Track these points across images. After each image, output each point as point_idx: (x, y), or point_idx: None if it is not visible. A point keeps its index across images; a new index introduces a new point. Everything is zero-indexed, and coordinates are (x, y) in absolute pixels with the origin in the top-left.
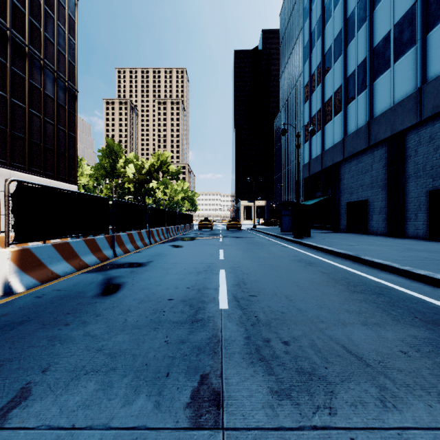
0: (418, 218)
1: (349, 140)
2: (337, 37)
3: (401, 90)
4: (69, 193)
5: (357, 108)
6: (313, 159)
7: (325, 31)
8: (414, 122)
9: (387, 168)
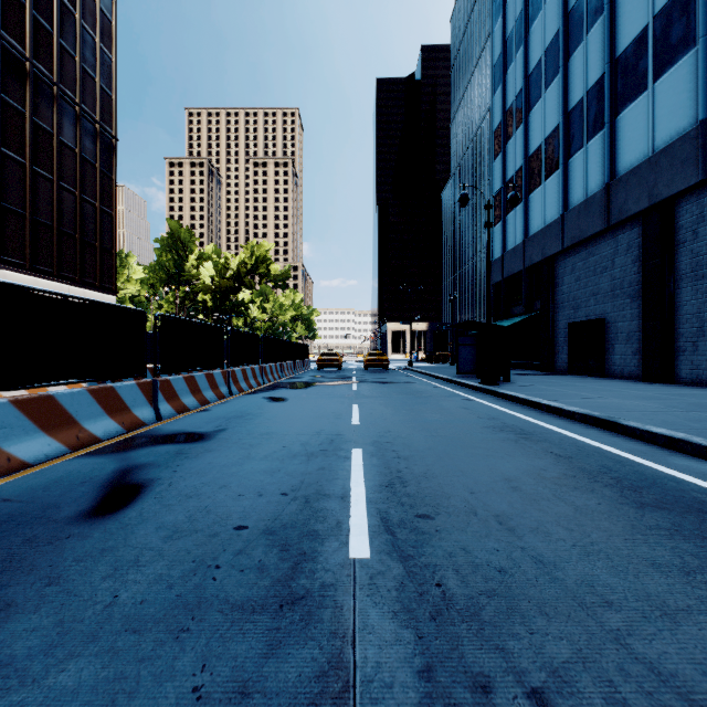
0: (699, 349)
1: (573, 218)
2: (551, 44)
3: (668, 127)
4: (56, 298)
5: (586, 162)
6: (508, 251)
7: (530, 37)
8: (693, 182)
9: (641, 263)
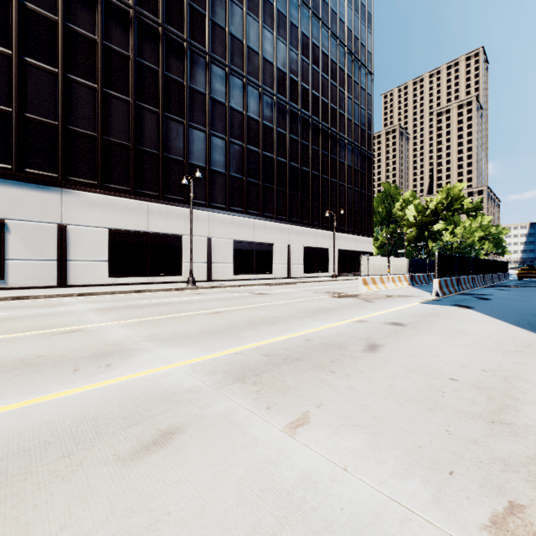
0: None
1: None
2: None
3: None
4: (445, 255)
5: None
6: None
7: None
8: None
9: None
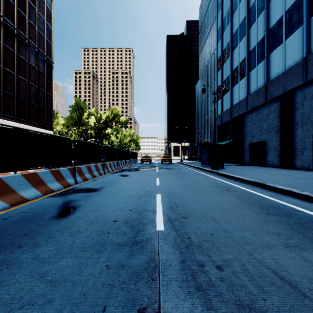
0: (304, 154)
1: (251, 97)
2: (242, 22)
3: (291, 59)
4: (37, 134)
5: (257, 74)
6: (224, 111)
7: (233, 19)
8: (301, 83)
9: (280, 117)
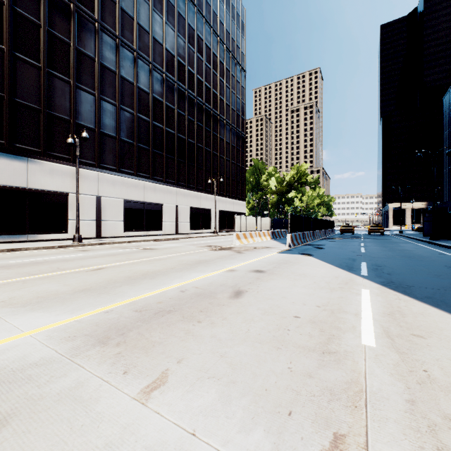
0: None
1: None
2: None
3: None
4: (295, 215)
5: None
6: None
7: None
8: None
9: None
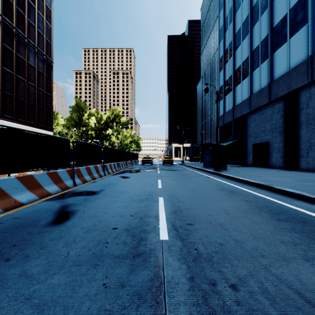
0: (309, 155)
1: (254, 97)
2: (244, 21)
3: (296, 58)
4: (33, 134)
5: (260, 73)
6: (226, 112)
7: (235, 18)
8: (306, 82)
9: (284, 117)
